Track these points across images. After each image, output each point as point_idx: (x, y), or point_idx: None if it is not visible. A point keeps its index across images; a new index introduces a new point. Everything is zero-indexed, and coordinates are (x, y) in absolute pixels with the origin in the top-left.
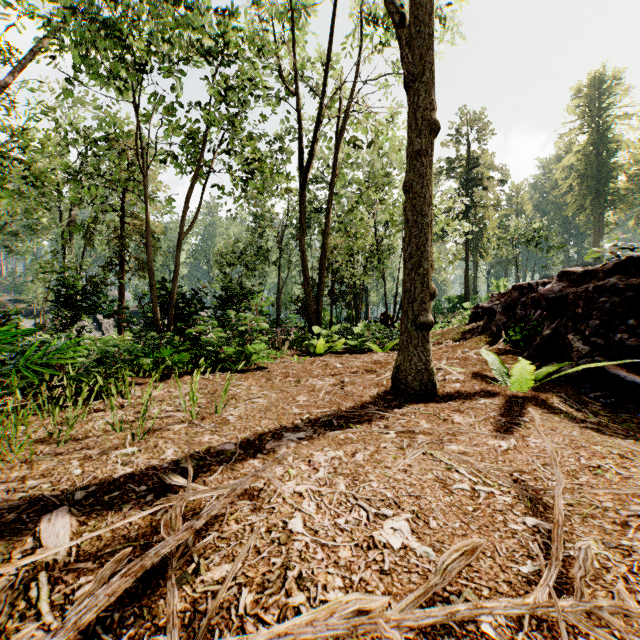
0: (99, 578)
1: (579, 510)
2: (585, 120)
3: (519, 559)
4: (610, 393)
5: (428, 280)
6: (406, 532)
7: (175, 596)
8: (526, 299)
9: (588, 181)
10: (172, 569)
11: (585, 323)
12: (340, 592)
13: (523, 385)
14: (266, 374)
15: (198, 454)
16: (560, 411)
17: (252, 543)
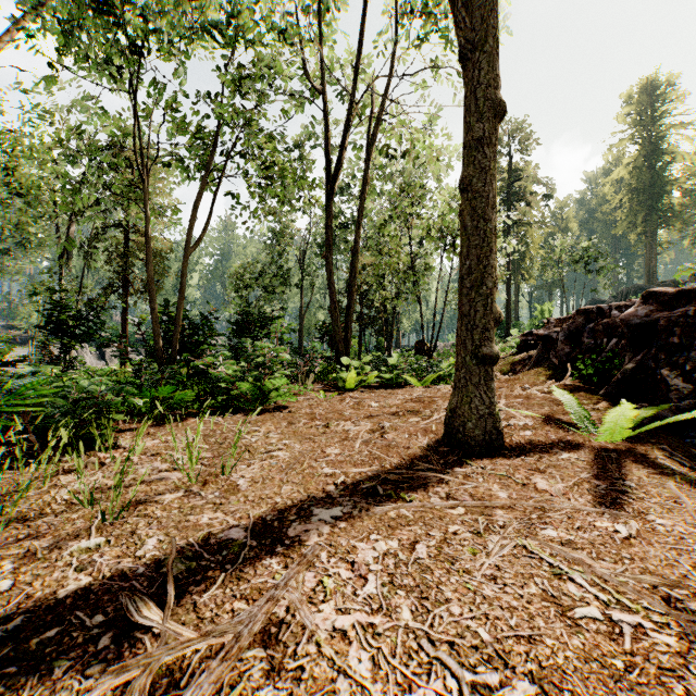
0: None
1: None
2: (637, 129)
3: None
4: None
5: (492, 301)
6: None
7: None
8: (595, 325)
9: (640, 196)
10: None
11: (683, 355)
12: None
13: (615, 435)
14: (288, 416)
15: (191, 548)
16: (670, 471)
17: None
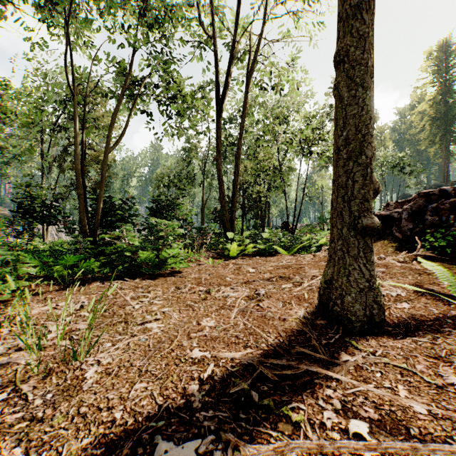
0: None
1: None
2: (435, 76)
3: None
4: None
5: (372, 171)
6: None
7: None
8: (439, 205)
9: (437, 122)
10: None
11: None
12: None
13: None
14: (178, 280)
15: None
16: None
17: None
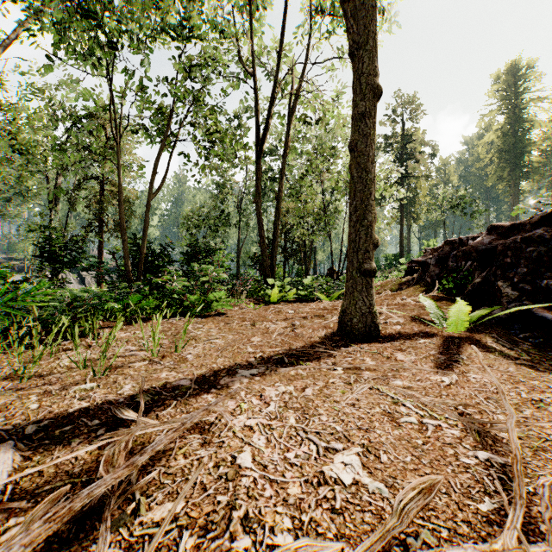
0: (29, 520)
1: (528, 443)
2: (503, 103)
3: (476, 496)
4: (538, 334)
5: (371, 231)
6: (357, 467)
7: (106, 542)
8: (457, 252)
9: (506, 155)
10: (109, 509)
11: (513, 271)
12: (289, 534)
13: (459, 326)
14: (225, 319)
15: (154, 389)
16: (494, 350)
17: (198, 479)
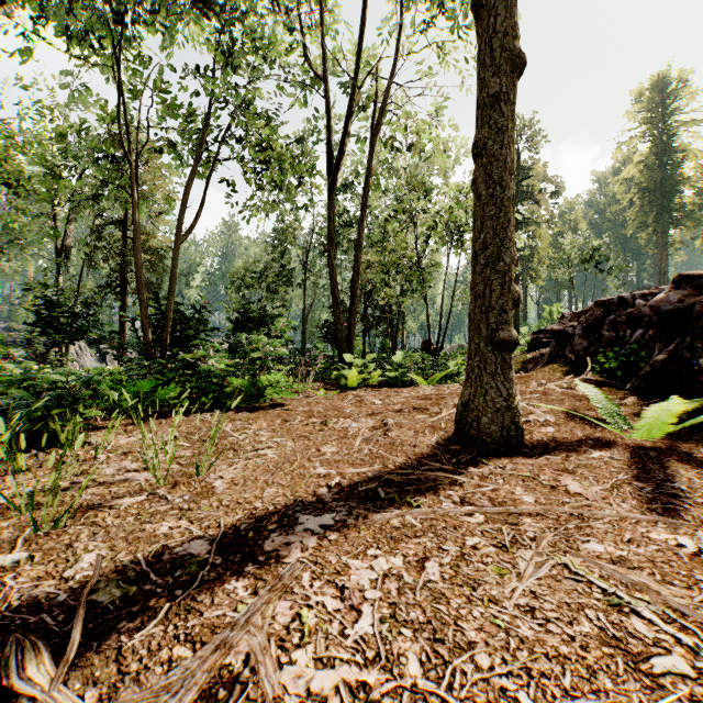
0: None
1: None
2: (648, 127)
3: None
4: None
5: (510, 279)
6: None
7: None
8: (617, 317)
9: (651, 195)
10: None
11: None
12: None
13: (654, 431)
14: (283, 413)
15: (135, 567)
16: None
17: None
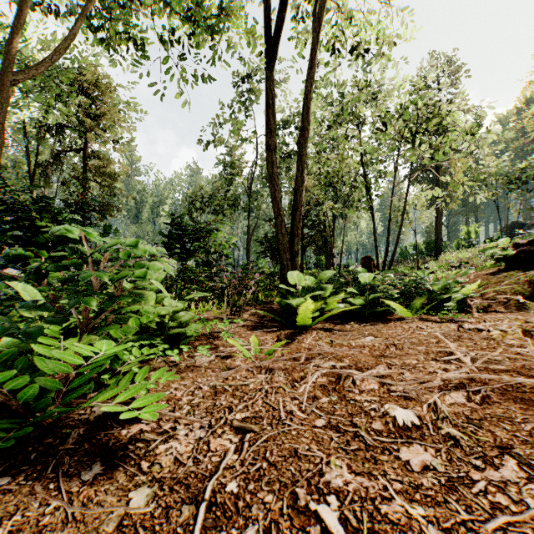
0: None
1: None
2: None
3: None
4: None
5: None
6: None
7: None
8: None
9: None
10: None
11: None
12: None
13: None
14: None
15: None
16: None
17: None
